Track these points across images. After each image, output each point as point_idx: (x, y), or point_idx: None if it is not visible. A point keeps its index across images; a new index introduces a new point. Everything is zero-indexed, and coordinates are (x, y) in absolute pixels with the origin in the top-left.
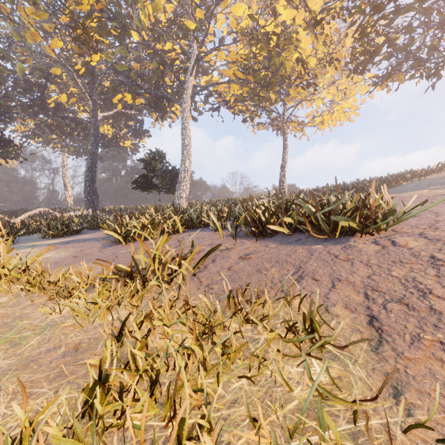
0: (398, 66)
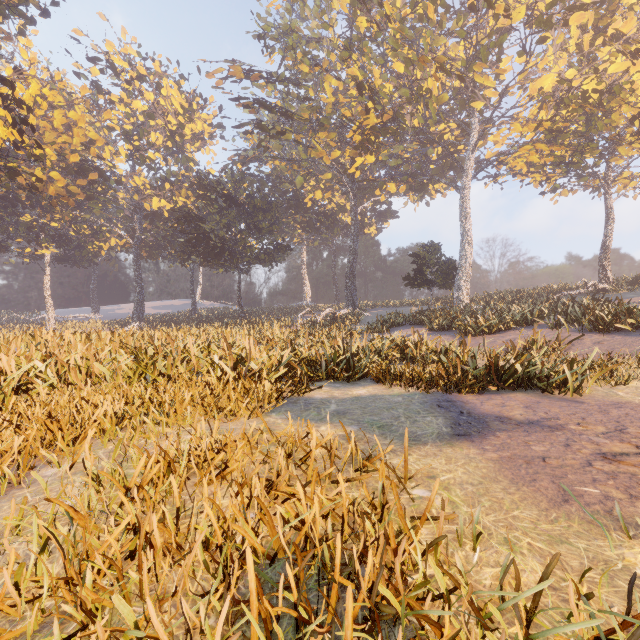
0: None
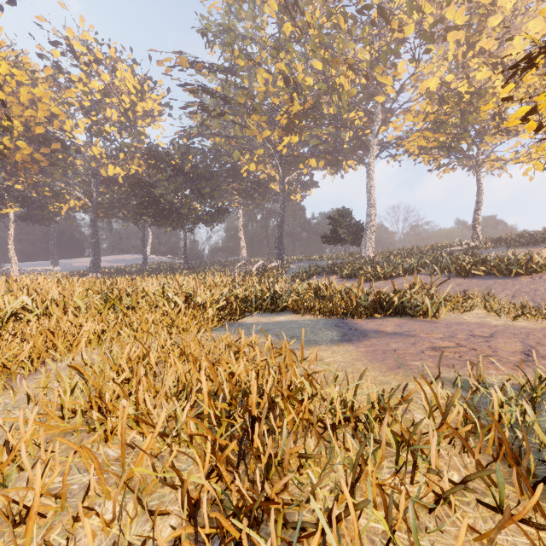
0: None
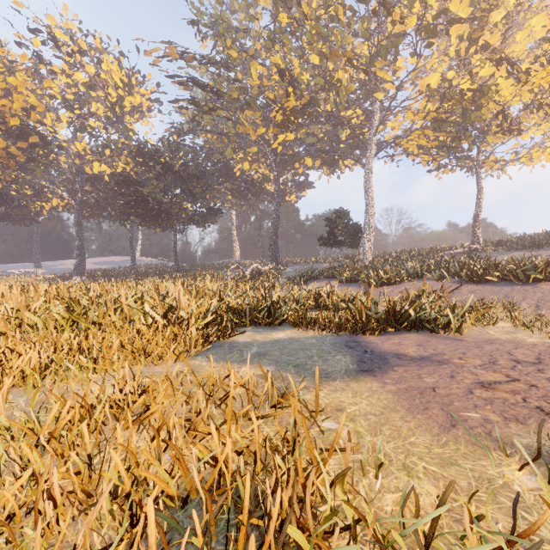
0: None
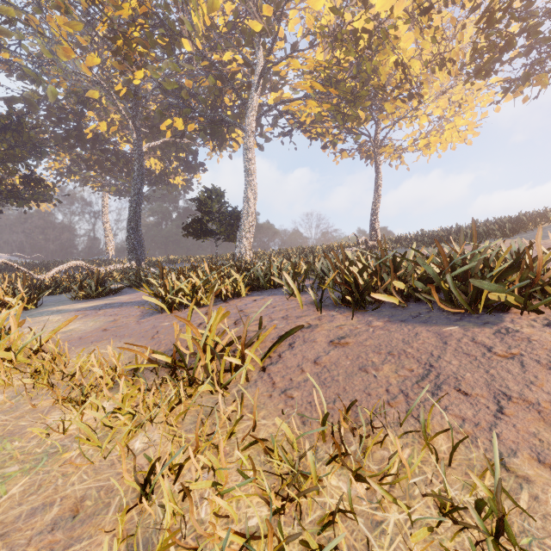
0: (539, 64)
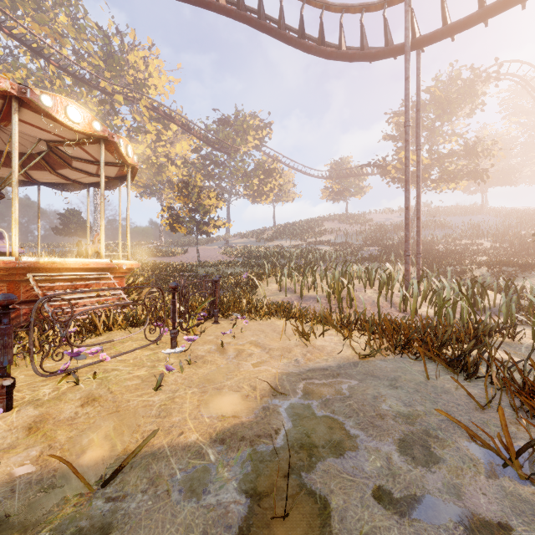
0: None
